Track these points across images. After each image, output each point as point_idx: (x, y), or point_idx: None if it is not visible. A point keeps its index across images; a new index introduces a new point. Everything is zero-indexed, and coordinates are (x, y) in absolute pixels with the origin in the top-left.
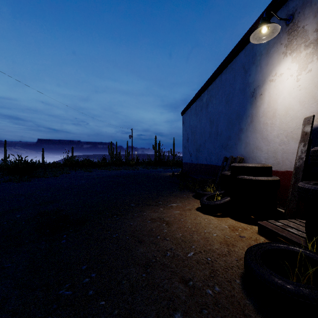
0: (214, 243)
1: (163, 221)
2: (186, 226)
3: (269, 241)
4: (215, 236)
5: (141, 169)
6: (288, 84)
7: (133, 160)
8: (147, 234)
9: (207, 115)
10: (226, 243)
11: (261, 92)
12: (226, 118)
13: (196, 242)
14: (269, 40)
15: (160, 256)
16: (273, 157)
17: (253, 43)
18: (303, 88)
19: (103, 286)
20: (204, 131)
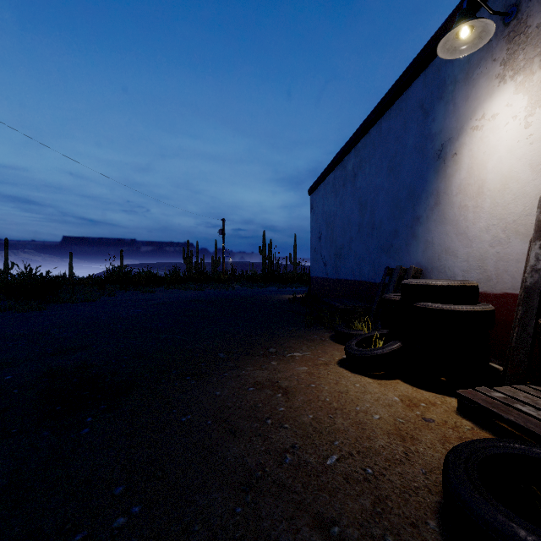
0: (376, 435)
1: (278, 389)
2: (321, 399)
3: (481, 429)
4: (378, 420)
5: (239, 288)
6: (509, 134)
7: (225, 273)
8: (248, 415)
9: (355, 194)
10: (399, 434)
11: (455, 149)
12: (390, 198)
13: (341, 433)
14: (471, 55)
15: (272, 463)
16: (478, 268)
17: (440, 63)
18: (539, 139)
19: (153, 537)
20: (350, 223)
